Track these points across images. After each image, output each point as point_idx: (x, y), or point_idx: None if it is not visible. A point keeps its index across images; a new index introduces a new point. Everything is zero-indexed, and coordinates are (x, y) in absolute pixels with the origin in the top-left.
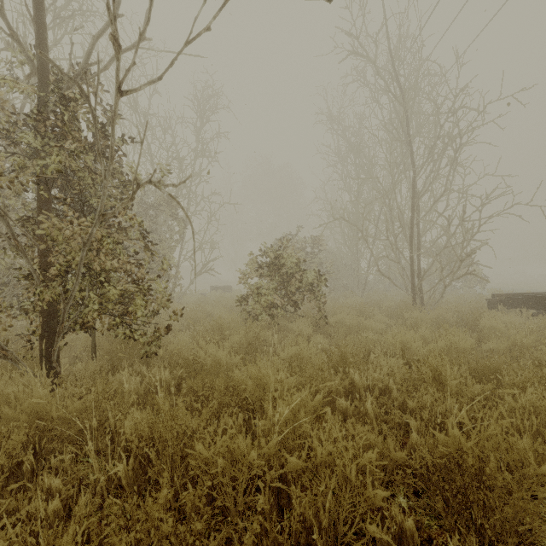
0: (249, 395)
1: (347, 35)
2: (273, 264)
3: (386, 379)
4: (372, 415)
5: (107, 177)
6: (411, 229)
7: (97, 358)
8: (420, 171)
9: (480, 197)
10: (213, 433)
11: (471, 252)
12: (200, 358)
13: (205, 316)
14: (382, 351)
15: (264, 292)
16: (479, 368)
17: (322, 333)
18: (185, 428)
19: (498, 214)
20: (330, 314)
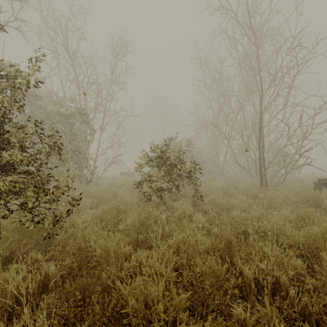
0: (132, 318)
1: None
2: (161, 157)
3: (275, 272)
4: None
5: None
6: (259, 133)
7: None
8: (265, 92)
9: (314, 108)
10: None
11: (308, 149)
12: (91, 247)
13: (109, 196)
14: (254, 230)
15: (155, 178)
16: None
17: (199, 209)
18: None
19: None
20: (203, 194)
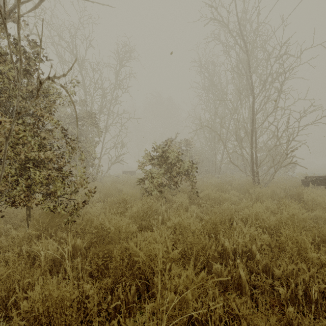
0: (141, 265)
1: (210, 7)
2: (161, 156)
3: (248, 244)
4: (245, 282)
5: (19, 80)
6: (252, 134)
7: (30, 226)
8: (257, 96)
9: (299, 112)
10: (108, 305)
11: (294, 149)
12: (106, 227)
13: (115, 191)
14: (239, 218)
15: (156, 175)
16: (321, 235)
17: (195, 203)
18: (72, 320)
19: (311, 123)
20: (199, 190)
